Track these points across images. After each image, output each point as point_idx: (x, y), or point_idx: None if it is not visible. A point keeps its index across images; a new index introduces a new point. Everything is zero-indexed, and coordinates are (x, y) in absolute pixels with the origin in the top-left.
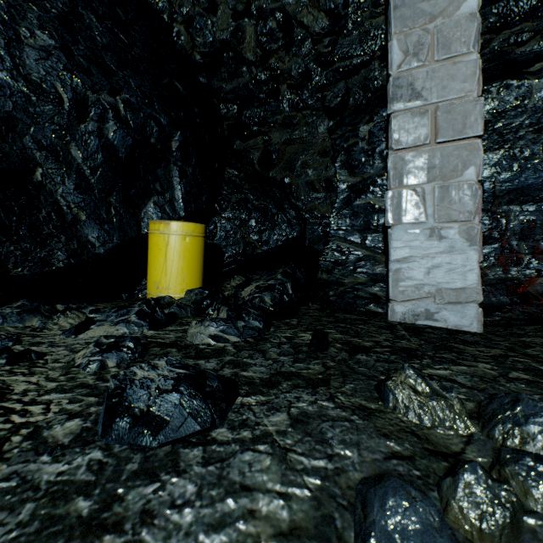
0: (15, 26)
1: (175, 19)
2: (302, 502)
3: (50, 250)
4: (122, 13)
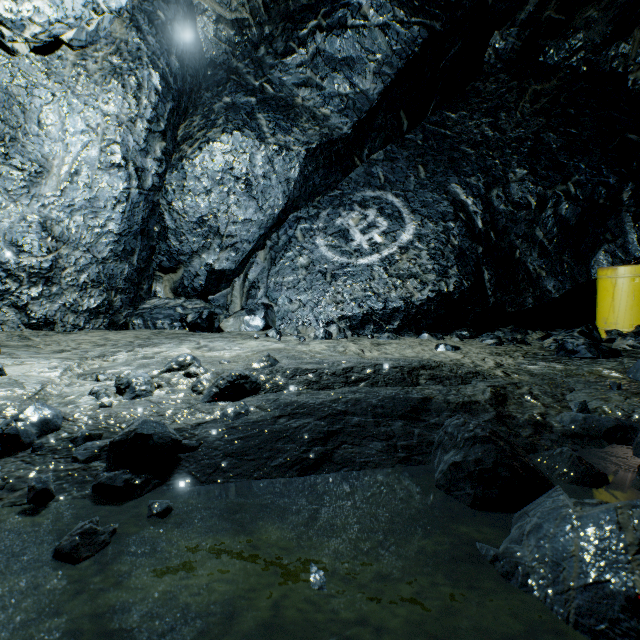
0: (505, 175)
1: (628, 72)
2: (618, 367)
3: (524, 298)
4: (572, 110)
